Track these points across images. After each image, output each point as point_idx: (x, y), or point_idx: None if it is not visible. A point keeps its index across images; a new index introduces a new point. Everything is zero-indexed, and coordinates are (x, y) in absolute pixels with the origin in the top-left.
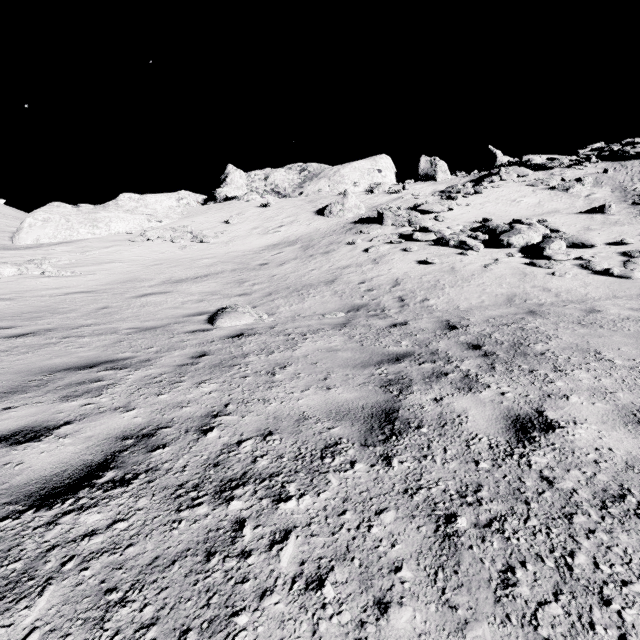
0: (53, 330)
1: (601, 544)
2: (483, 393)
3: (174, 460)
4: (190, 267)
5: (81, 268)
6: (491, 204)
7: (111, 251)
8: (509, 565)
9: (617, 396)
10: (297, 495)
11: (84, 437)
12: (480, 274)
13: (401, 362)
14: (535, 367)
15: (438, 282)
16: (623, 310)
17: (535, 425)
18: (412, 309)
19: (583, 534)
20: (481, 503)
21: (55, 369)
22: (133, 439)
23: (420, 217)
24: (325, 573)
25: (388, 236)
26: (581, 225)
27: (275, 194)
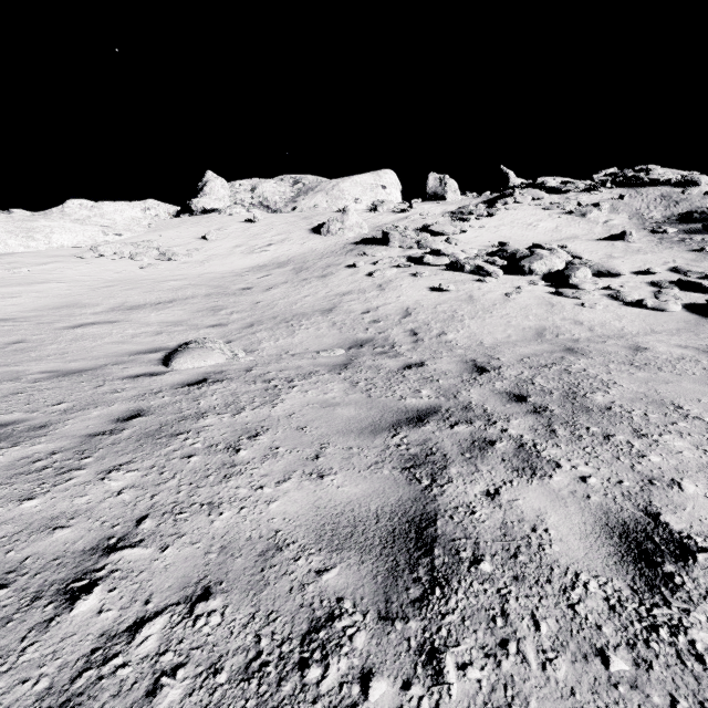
0: None
1: None
2: (555, 478)
3: None
4: (151, 290)
5: (1, 289)
6: (506, 227)
7: (49, 269)
8: None
9: None
10: None
11: None
12: (502, 304)
13: (425, 423)
14: (609, 430)
15: (456, 312)
16: (672, 348)
17: (660, 546)
18: (428, 345)
19: None
20: None
21: None
22: None
23: (430, 239)
24: None
25: (395, 259)
26: (603, 252)
27: (264, 208)
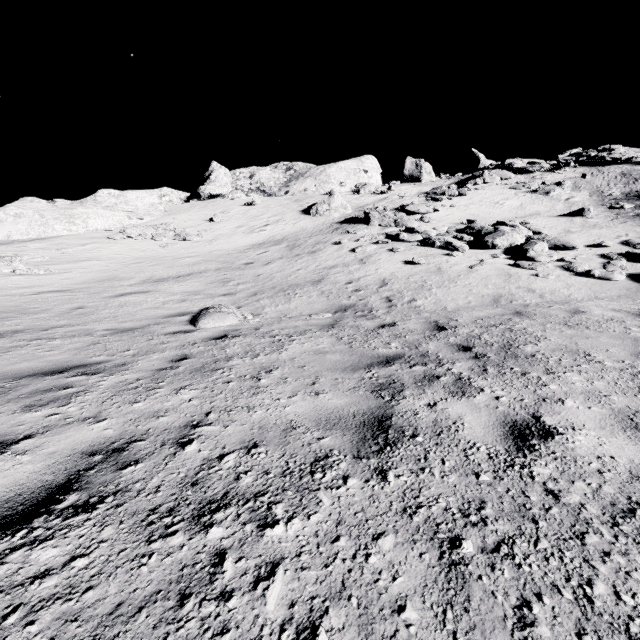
0: (21, 332)
1: (619, 569)
2: (477, 397)
3: (147, 479)
4: (172, 266)
5: (55, 266)
6: (475, 206)
7: (88, 248)
8: (524, 599)
9: (612, 399)
10: (285, 518)
11: (45, 453)
12: (466, 275)
13: (391, 365)
14: (527, 369)
15: (425, 282)
16: (606, 311)
17: (533, 432)
18: (400, 310)
19: (598, 557)
20: (486, 523)
21: (19, 375)
22: (102, 455)
23: (406, 218)
24: (318, 617)
25: (375, 236)
26: (562, 228)
27: (260, 193)
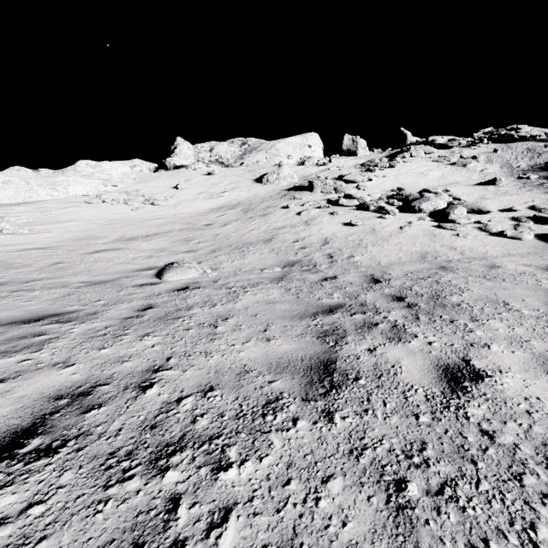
0: (4, 284)
1: None
2: (412, 343)
3: (109, 422)
4: (141, 226)
5: (38, 226)
6: (403, 176)
7: (68, 211)
8: (471, 545)
9: (532, 344)
10: (238, 461)
11: (14, 398)
12: (397, 235)
13: (334, 313)
14: (454, 317)
15: (361, 241)
16: (519, 266)
17: (465, 375)
18: (340, 265)
19: (538, 499)
20: (428, 464)
21: None
22: (67, 399)
23: (344, 186)
24: None
25: (318, 201)
26: (478, 195)
27: (219, 164)
